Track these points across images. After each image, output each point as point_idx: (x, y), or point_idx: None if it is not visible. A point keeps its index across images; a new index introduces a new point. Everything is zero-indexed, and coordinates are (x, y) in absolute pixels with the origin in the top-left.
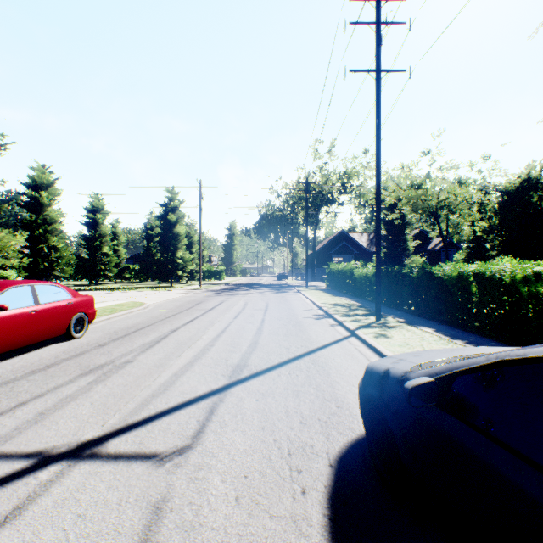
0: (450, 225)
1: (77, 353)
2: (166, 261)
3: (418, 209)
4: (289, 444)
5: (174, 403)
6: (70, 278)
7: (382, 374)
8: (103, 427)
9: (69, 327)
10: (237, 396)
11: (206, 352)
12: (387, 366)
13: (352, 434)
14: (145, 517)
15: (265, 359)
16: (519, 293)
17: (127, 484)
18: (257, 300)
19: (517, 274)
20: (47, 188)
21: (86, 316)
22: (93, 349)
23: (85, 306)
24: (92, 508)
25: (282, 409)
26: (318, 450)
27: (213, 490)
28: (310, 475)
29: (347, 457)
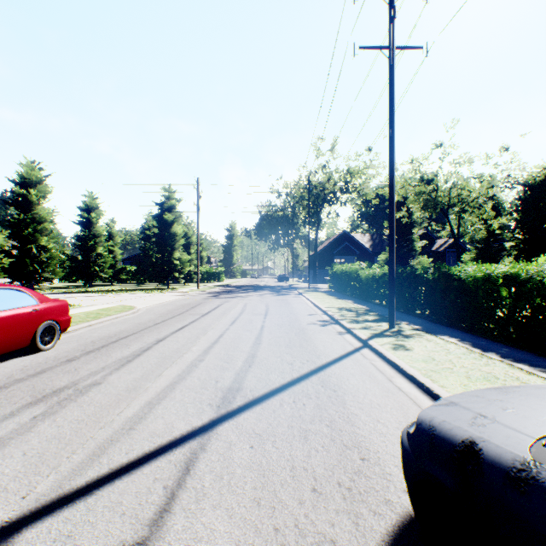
0: (461, 223)
1: (37, 371)
2: (163, 262)
3: (428, 207)
4: (298, 537)
5: (137, 453)
6: (65, 280)
7: (461, 449)
8: (24, 500)
9: (35, 337)
10: (226, 440)
11: (193, 370)
12: (466, 431)
13: (391, 515)
14: None
15: (263, 379)
16: None
17: None
18: (256, 304)
19: None
20: (37, 186)
21: (58, 325)
22: (58, 366)
23: (55, 313)
24: None
25: (285, 463)
26: None
27: None
28: None
29: None
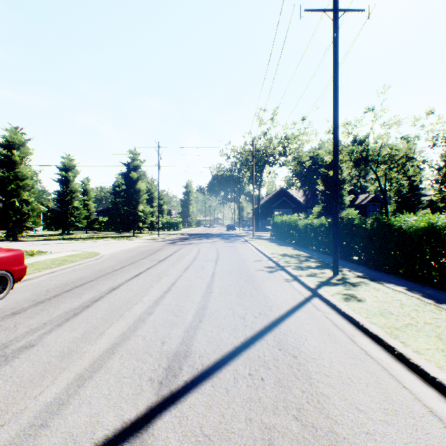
0: (388, 179)
1: None
2: (129, 214)
3: (359, 165)
4: None
5: None
6: (49, 229)
7: None
8: None
9: None
10: None
11: (139, 326)
12: None
13: None
14: None
15: (214, 340)
16: None
17: None
18: (208, 250)
19: None
20: (20, 148)
21: (10, 274)
22: None
23: (7, 263)
24: None
25: None
26: None
27: None
28: None
29: None
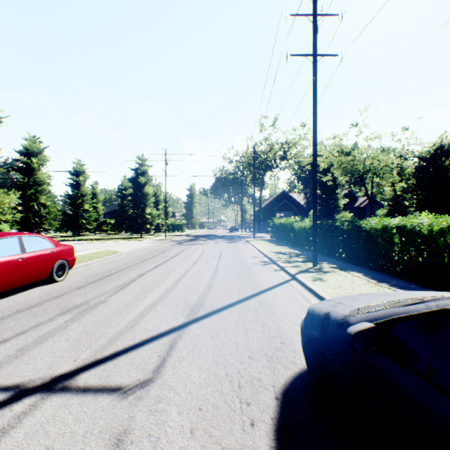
0: (374, 186)
1: (58, 294)
2: (137, 216)
3: (348, 173)
4: (239, 377)
5: (139, 339)
6: (57, 230)
7: (323, 317)
8: (75, 361)
9: (52, 272)
10: (194, 333)
11: (168, 294)
12: (327, 309)
13: (295, 368)
14: (107, 449)
15: (218, 300)
16: (436, 243)
17: (93, 417)
18: (212, 249)
19: (433, 227)
20: (38, 155)
21: (67, 263)
22: (72, 291)
23: (66, 254)
24: (60, 440)
25: (233, 345)
26: (265, 384)
27: (170, 422)
28: (258, 407)
29: (291, 390)
